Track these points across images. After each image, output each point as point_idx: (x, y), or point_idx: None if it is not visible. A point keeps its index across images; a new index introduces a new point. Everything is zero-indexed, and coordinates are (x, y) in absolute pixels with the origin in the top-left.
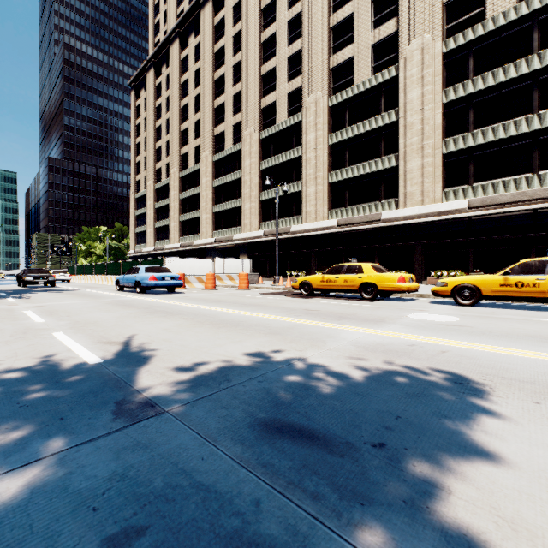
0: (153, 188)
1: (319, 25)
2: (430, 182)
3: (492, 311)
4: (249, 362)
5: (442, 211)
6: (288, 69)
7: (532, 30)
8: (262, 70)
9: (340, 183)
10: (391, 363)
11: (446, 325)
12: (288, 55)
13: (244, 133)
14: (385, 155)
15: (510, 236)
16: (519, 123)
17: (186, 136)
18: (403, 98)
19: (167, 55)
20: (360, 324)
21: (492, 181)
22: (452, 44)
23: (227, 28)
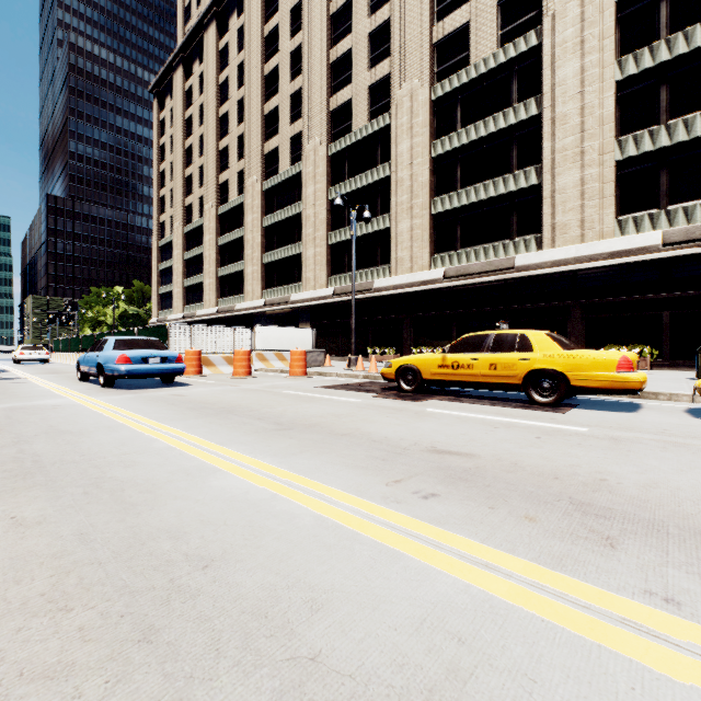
0: (182, 232)
1: None
2: (595, 207)
3: None
4: None
5: (616, 252)
6: (370, 51)
7: None
8: (332, 55)
9: (448, 215)
10: None
11: None
12: (369, 29)
13: (306, 147)
14: (520, 168)
15: None
16: None
17: (225, 158)
18: (550, 78)
19: (200, 46)
20: None
21: None
22: None
23: None
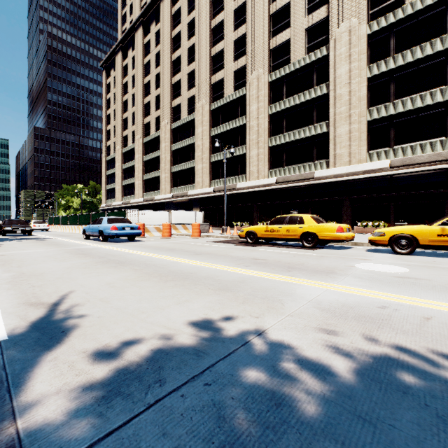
0: (121, 152)
1: (261, 12)
2: (356, 145)
3: (432, 260)
4: (194, 339)
5: (367, 170)
6: (235, 51)
7: (445, 13)
8: (212, 52)
9: (278, 147)
10: (376, 340)
11: (401, 278)
12: (234, 38)
13: (197, 105)
14: (317, 122)
15: (427, 191)
16: (434, 94)
17: (148, 108)
18: (333, 74)
19: (132, 40)
20: (312, 276)
21: (411, 144)
22: (375, 26)
23: (182, 17)
